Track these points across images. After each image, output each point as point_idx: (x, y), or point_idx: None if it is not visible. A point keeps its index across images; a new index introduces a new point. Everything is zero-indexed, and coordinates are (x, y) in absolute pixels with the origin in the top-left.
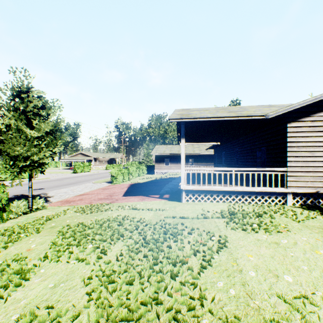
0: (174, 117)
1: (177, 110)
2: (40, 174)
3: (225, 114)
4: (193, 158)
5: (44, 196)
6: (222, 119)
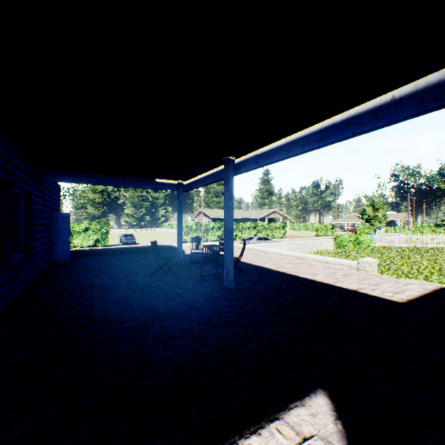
0: None
1: None
2: None
3: None
4: None
5: None
6: None
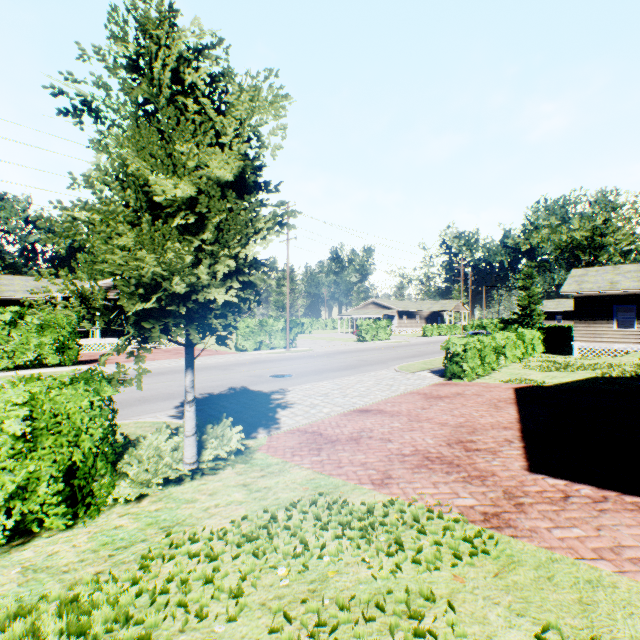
0: None
1: None
2: (302, 342)
3: None
4: None
5: (275, 399)
6: None
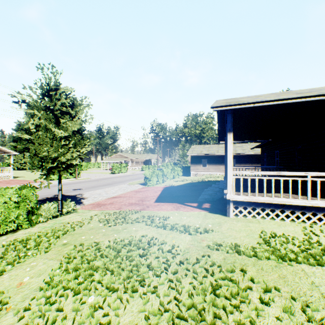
0: (218, 105)
1: (219, 100)
2: (83, 174)
3: (294, 95)
4: (235, 158)
5: (79, 197)
6: (291, 102)
